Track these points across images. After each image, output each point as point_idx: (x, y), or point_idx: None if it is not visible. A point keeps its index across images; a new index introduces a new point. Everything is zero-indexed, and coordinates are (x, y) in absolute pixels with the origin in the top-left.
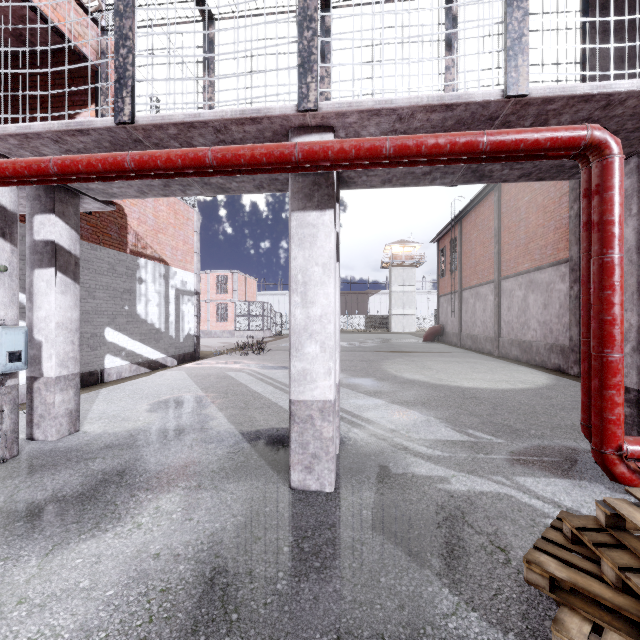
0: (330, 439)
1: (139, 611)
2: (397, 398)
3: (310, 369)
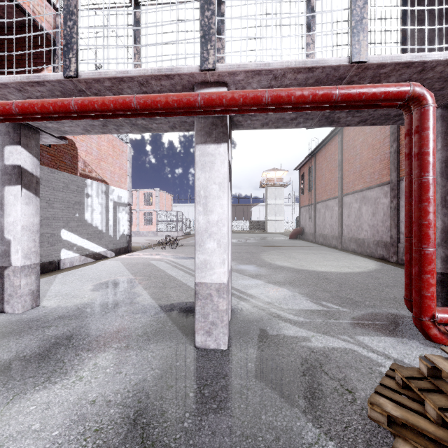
0: (224, 311)
1: (77, 447)
2: (272, 279)
3: (209, 260)
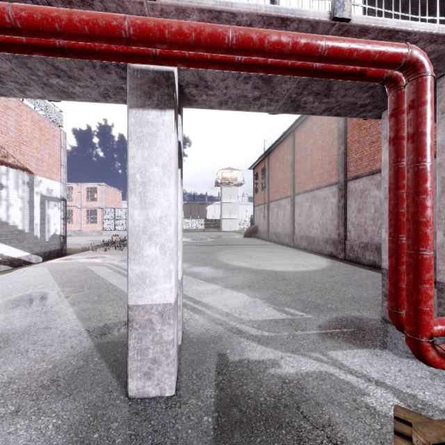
0: (170, 342)
1: None
2: (229, 283)
3: (149, 272)
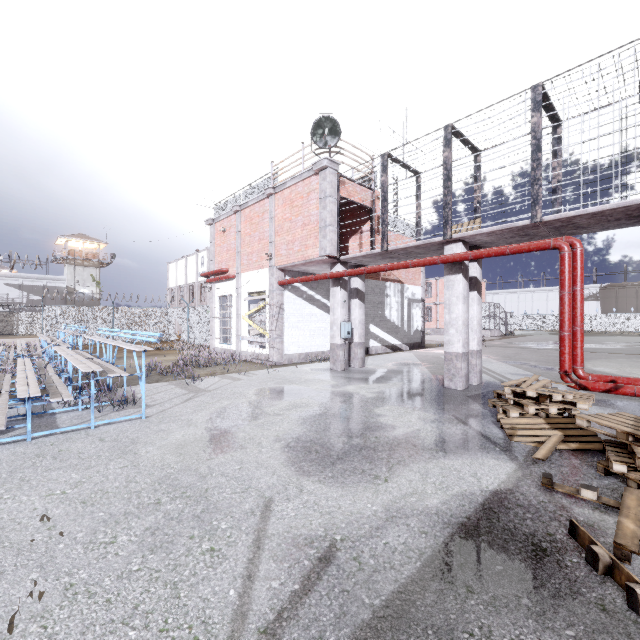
0: (459, 368)
1: (390, 392)
2: (555, 376)
3: (451, 339)
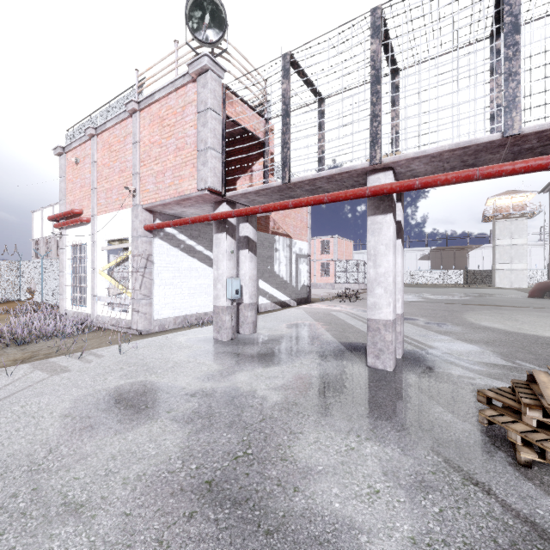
0: (390, 341)
1: (302, 385)
2: (463, 337)
3: (378, 302)
